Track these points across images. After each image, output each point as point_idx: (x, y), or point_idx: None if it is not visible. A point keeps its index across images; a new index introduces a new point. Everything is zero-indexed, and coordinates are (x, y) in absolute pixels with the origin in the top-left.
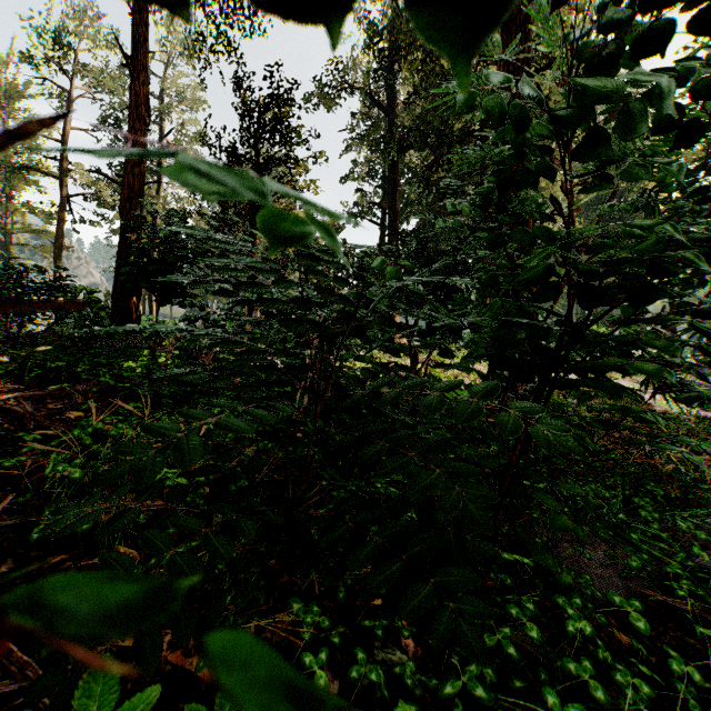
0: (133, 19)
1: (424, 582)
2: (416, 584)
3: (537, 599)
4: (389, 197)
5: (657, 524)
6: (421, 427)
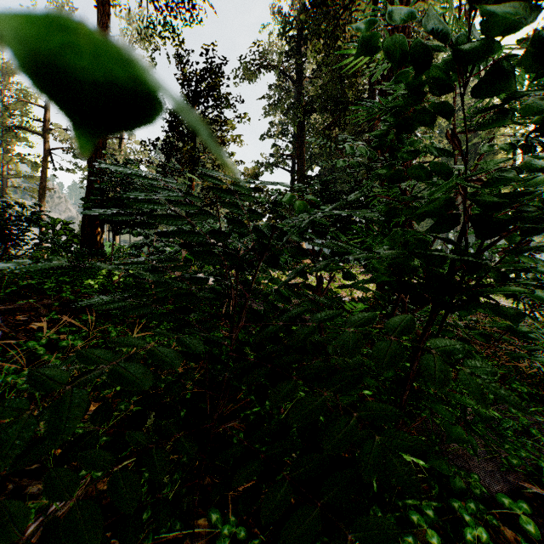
0: (98, 10)
1: (342, 539)
2: (333, 543)
3: (435, 504)
4: (297, 150)
5: (526, 420)
6: (329, 346)
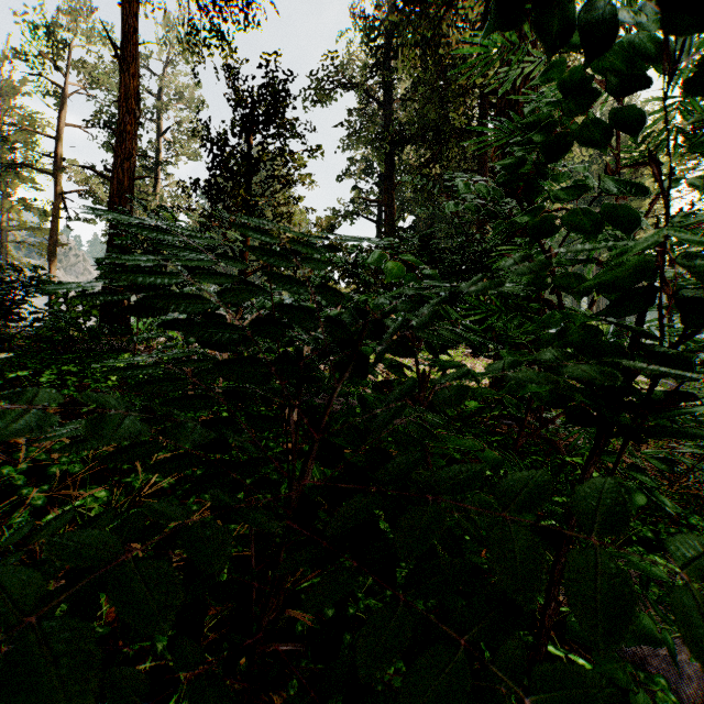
0: (123, 9)
1: None
2: None
3: None
4: (385, 194)
5: None
6: None
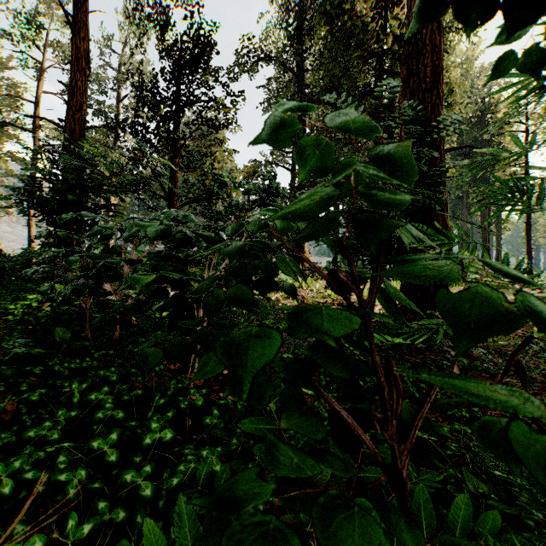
0: None
1: None
2: None
3: None
4: None
5: None
6: None
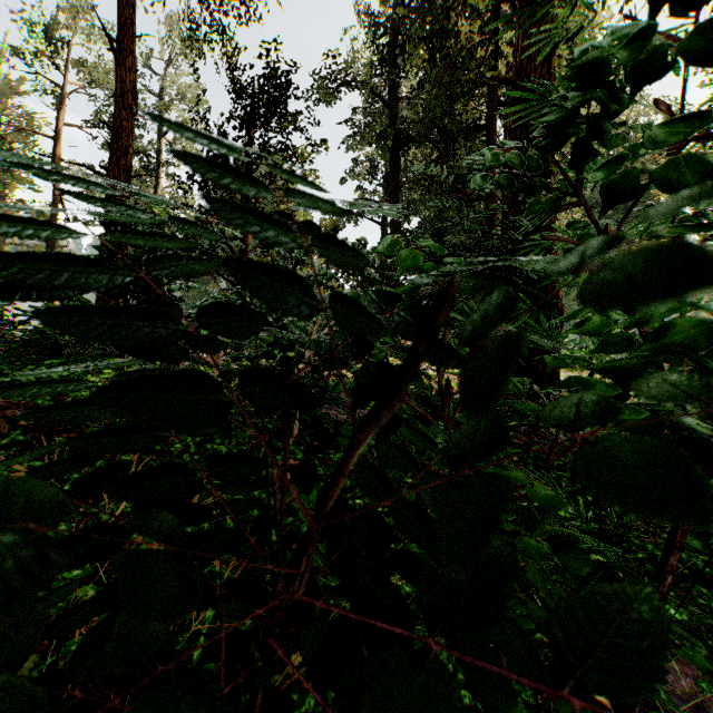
0: (119, 0)
1: None
2: None
3: None
4: (391, 194)
5: None
6: None
